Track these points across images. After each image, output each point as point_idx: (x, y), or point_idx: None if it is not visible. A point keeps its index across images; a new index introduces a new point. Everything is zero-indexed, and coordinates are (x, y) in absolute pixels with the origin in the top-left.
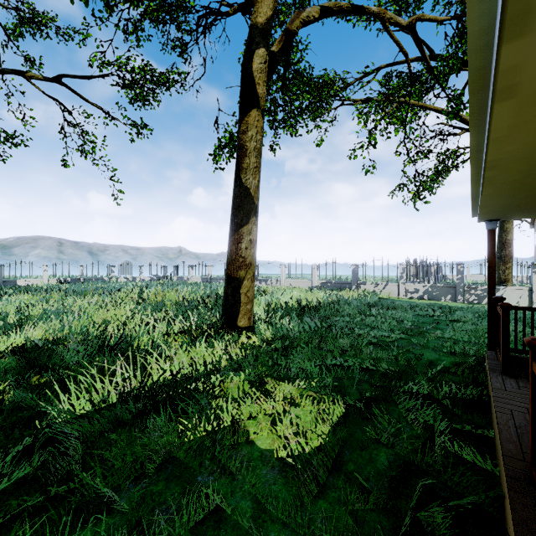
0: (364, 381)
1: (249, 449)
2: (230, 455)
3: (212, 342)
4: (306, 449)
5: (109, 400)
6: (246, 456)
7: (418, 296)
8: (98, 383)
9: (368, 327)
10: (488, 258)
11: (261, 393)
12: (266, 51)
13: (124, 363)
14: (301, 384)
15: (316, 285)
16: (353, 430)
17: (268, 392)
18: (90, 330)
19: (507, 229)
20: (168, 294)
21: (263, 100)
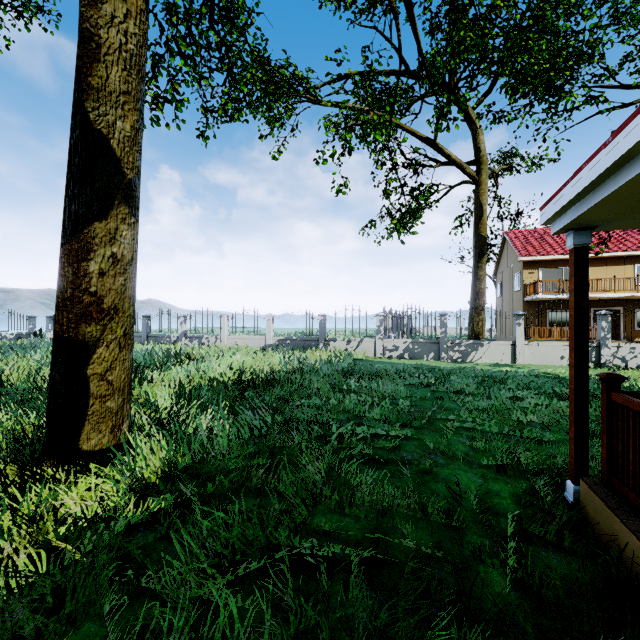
0: (380, 639)
1: None
2: None
3: None
4: None
5: None
6: None
7: (398, 354)
8: None
9: (350, 415)
10: (576, 299)
11: None
12: None
13: None
14: None
15: (271, 343)
16: None
17: None
18: None
19: (480, 276)
20: None
21: None
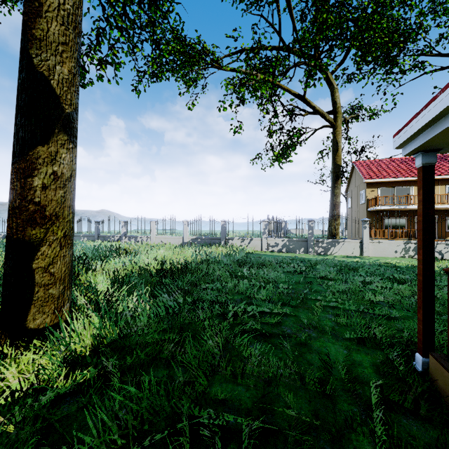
0: None
1: None
2: None
3: None
4: None
5: None
6: None
7: (278, 249)
8: None
9: (243, 296)
10: (424, 208)
11: None
12: None
13: None
14: None
15: (187, 241)
16: None
17: None
18: None
19: (336, 193)
20: None
21: None
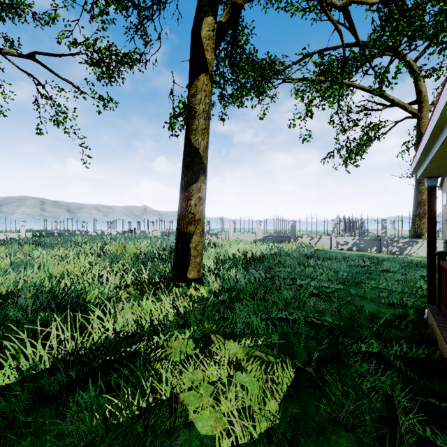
0: (311, 337)
1: (187, 435)
2: (164, 445)
3: (161, 295)
4: (254, 435)
5: (42, 365)
6: (183, 446)
7: (347, 247)
8: (28, 349)
9: (308, 277)
10: (428, 214)
11: (205, 355)
12: (214, 20)
13: (60, 324)
14: (247, 343)
15: (259, 238)
16: (305, 404)
17: (212, 355)
18: (45, 283)
19: (421, 190)
20: (128, 247)
21: (211, 65)
